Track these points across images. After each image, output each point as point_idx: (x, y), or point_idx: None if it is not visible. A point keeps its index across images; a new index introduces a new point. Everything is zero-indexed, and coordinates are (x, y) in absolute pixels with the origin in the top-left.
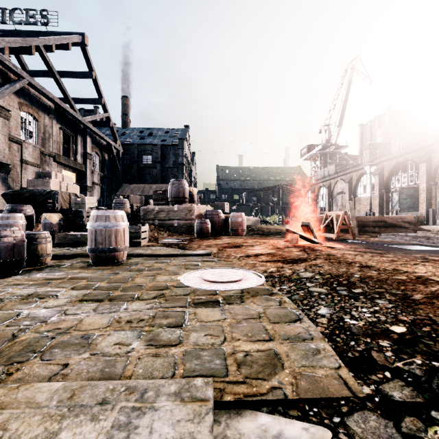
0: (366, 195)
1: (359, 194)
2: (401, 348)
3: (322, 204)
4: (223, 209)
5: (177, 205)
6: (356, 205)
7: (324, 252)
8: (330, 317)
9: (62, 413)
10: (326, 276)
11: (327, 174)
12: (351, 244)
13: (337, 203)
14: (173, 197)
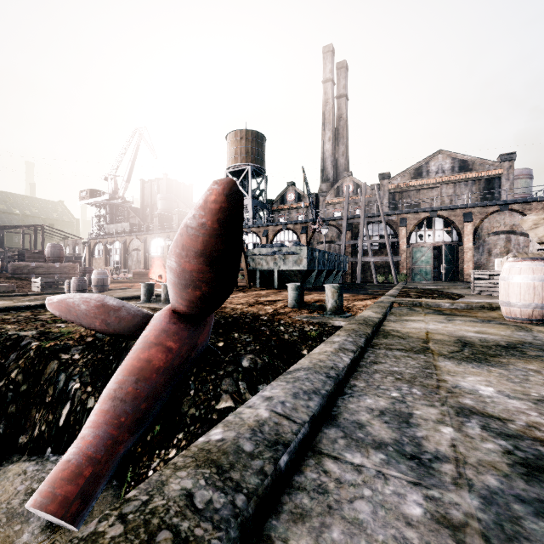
0: (158, 254)
1: (153, 253)
2: None
3: (116, 258)
4: (81, 266)
5: (59, 263)
6: (150, 261)
7: None
8: None
9: None
10: None
11: (123, 231)
12: None
13: (133, 258)
14: (56, 257)
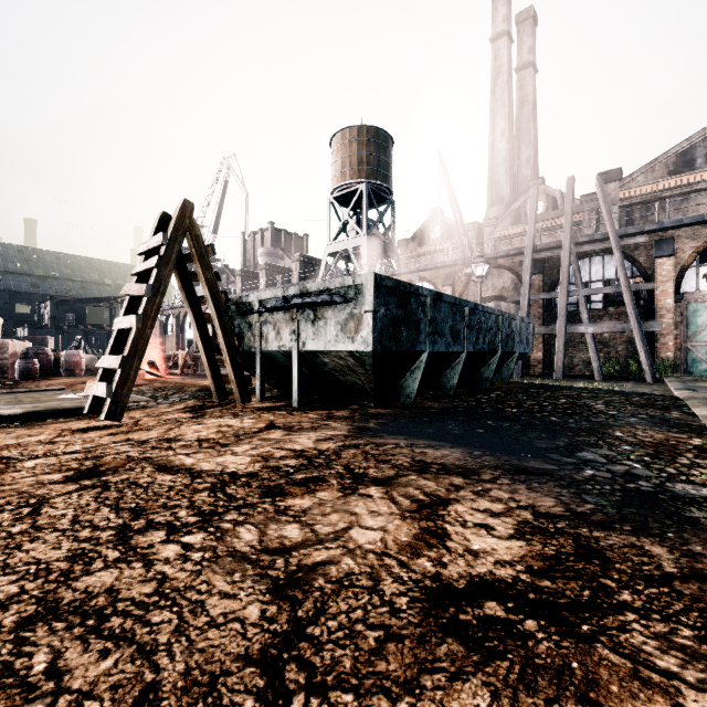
0: None
1: None
2: (168, 395)
3: (189, 335)
4: (45, 345)
5: None
6: None
7: (162, 380)
8: (151, 395)
9: (80, 404)
10: (156, 388)
11: None
12: (187, 376)
13: None
14: None
